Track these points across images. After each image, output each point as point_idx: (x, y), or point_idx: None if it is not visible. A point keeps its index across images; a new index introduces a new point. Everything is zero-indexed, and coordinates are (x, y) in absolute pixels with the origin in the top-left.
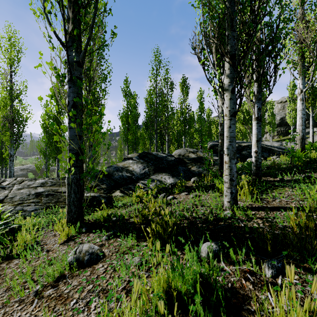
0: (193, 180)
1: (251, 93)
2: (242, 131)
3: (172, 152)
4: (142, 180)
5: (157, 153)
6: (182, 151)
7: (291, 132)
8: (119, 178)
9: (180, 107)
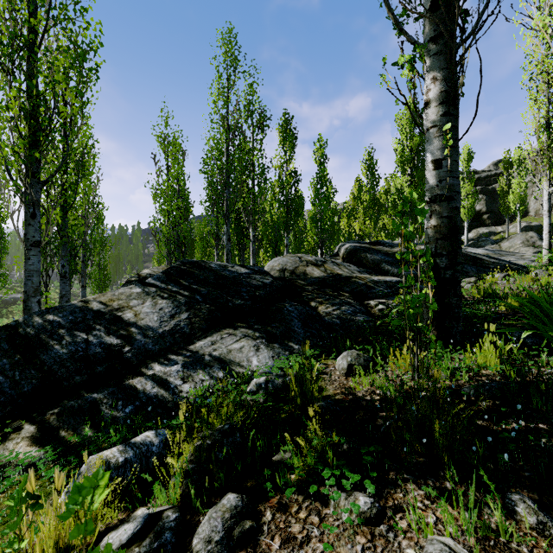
0: (348, 362)
1: (407, 158)
2: (388, 228)
3: (263, 266)
4: (159, 359)
5: (224, 264)
6: (289, 260)
7: (466, 231)
8: (66, 355)
9: (279, 175)
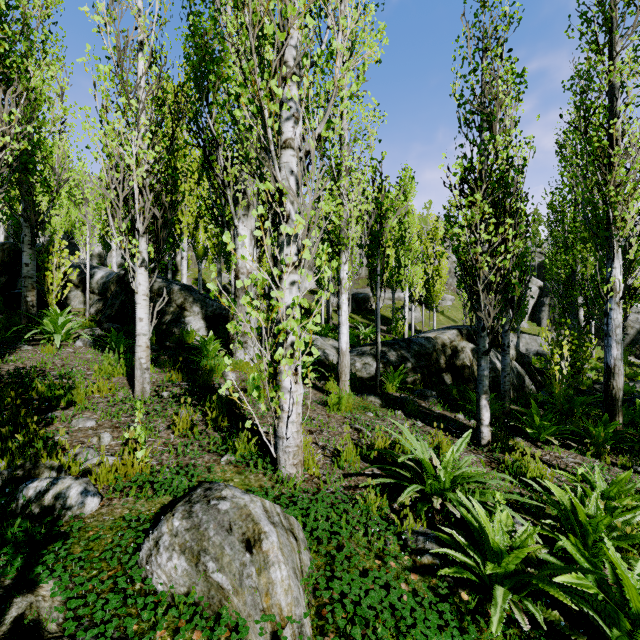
0: None
1: None
2: None
3: None
4: None
5: None
6: None
7: None
8: None
9: None
